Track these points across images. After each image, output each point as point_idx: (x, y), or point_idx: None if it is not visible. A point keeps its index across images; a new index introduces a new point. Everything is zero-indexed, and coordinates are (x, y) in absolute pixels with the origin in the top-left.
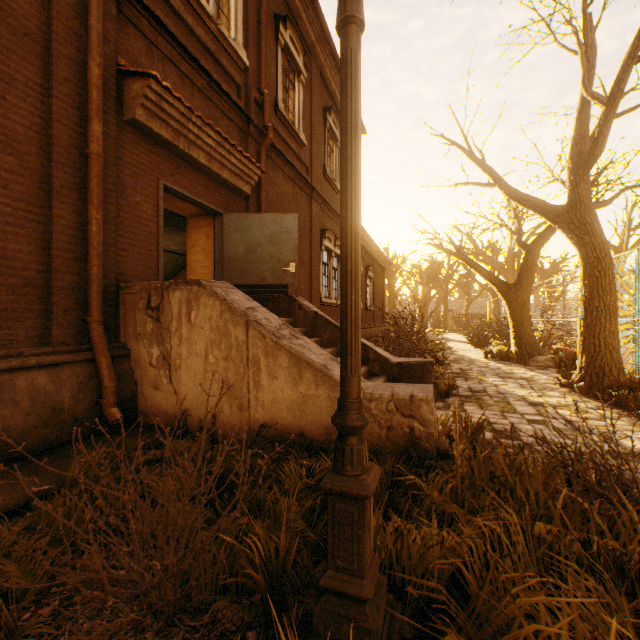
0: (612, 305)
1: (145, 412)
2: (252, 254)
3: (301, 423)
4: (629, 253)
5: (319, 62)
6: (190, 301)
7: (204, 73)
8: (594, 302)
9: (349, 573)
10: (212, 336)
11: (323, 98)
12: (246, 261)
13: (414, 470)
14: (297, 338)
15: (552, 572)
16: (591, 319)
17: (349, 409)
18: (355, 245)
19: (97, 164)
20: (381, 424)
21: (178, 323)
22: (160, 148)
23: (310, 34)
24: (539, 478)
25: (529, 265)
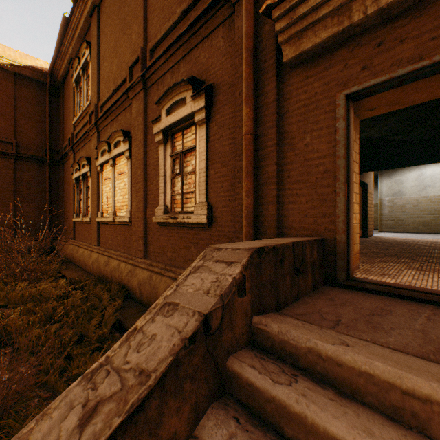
0: None
1: None
2: None
3: None
4: None
5: None
6: None
7: None
8: None
9: None
10: None
11: None
12: None
13: None
14: (86, 422)
15: None
16: None
17: None
18: None
19: (244, 143)
20: None
21: None
22: (341, 50)
23: None
24: None
25: None
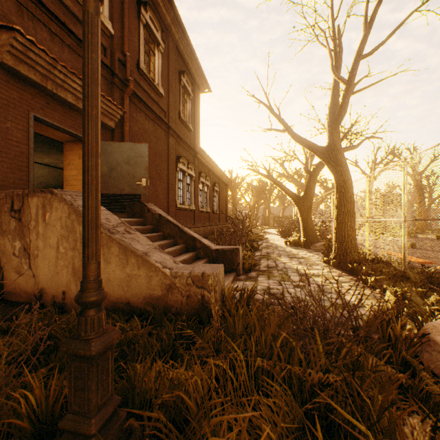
0: (352, 210)
1: (10, 292)
2: (113, 171)
3: (128, 295)
4: (375, 179)
5: (175, 38)
6: (45, 205)
7: (72, 34)
8: (342, 208)
9: (82, 415)
10: (62, 232)
11: (179, 64)
12: (109, 176)
13: (196, 326)
14: (130, 233)
15: (261, 392)
16: (340, 219)
17: (86, 288)
18: (92, 162)
19: None
20: (183, 294)
21: (36, 222)
22: (31, 87)
23: (167, 17)
24: (271, 326)
25: (311, 184)
